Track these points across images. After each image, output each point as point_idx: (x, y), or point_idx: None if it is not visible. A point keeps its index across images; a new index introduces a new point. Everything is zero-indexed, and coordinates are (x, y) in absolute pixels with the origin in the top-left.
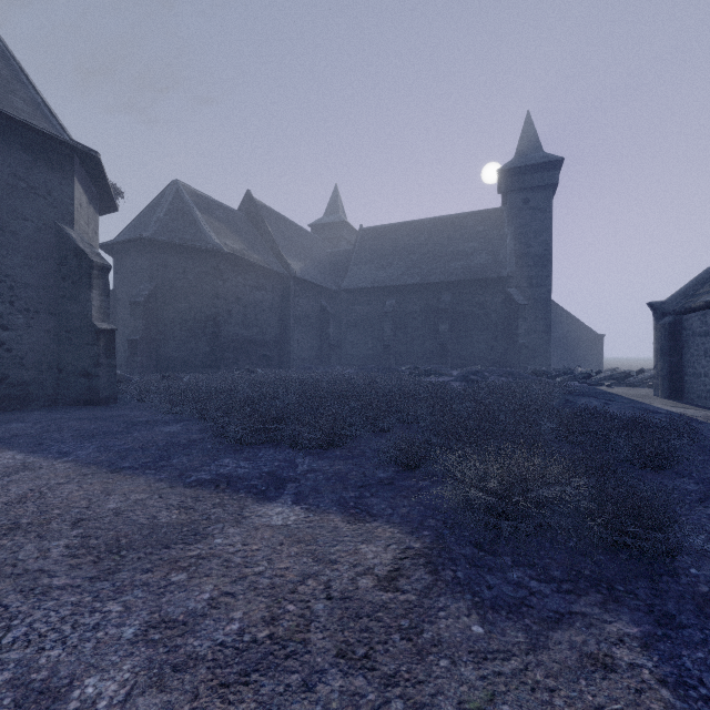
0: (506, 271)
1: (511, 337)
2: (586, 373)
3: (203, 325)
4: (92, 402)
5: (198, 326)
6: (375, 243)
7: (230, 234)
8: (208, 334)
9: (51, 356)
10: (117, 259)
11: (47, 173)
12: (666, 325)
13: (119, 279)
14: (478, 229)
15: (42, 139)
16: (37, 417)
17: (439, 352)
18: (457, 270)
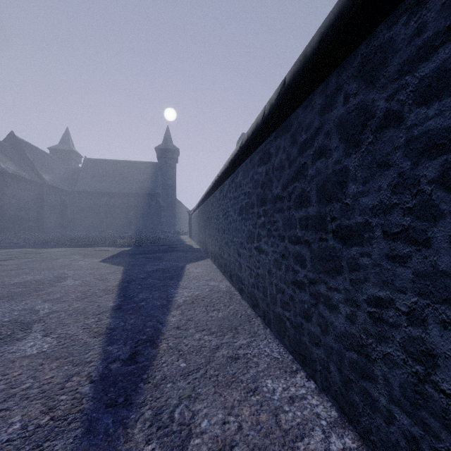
0: (157, 191)
1: (159, 218)
2: (178, 231)
3: None
4: None
5: None
6: (94, 168)
7: (7, 161)
8: None
9: None
10: None
11: None
12: (189, 217)
13: None
14: (147, 170)
15: None
16: None
17: (128, 224)
18: (137, 188)
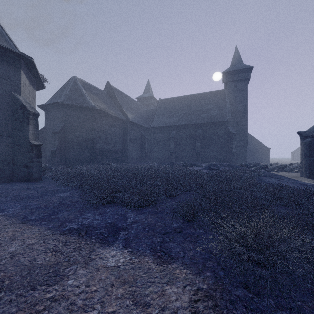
0: (226, 118)
1: (229, 149)
2: (265, 165)
3: (86, 143)
4: (29, 180)
5: (84, 143)
6: (166, 106)
7: (99, 101)
8: (89, 147)
9: (9, 157)
10: (46, 112)
11: (7, 68)
12: (307, 142)
13: (47, 121)
14: (213, 99)
15: (4, 51)
16: None
17: (196, 155)
18: (204, 118)
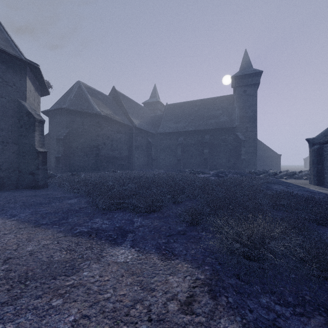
0: (235, 124)
1: (238, 155)
2: (274, 172)
3: (91, 150)
4: (35, 187)
5: (89, 150)
6: (173, 111)
7: (104, 106)
8: (94, 154)
9: (15, 164)
10: (50, 118)
11: (13, 75)
12: (315, 149)
13: (51, 127)
14: (222, 104)
15: (10, 58)
16: (6, 195)
17: (204, 162)
18: (212, 123)
